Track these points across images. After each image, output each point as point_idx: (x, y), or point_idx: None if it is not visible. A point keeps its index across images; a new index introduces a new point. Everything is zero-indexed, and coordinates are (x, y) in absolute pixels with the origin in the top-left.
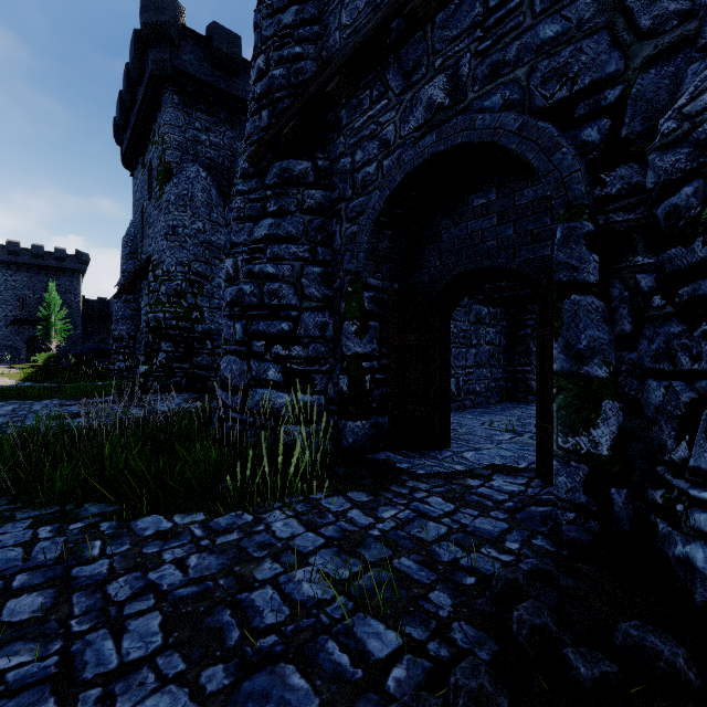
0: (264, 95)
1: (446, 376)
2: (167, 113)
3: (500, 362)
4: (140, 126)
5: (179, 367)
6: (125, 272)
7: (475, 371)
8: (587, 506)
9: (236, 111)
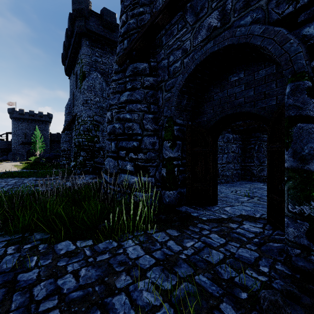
0: (125, 33)
1: (215, 168)
2: (83, 49)
3: (238, 161)
4: (72, 56)
5: (88, 163)
6: (66, 121)
7: (226, 165)
8: (308, 247)
9: (114, 47)
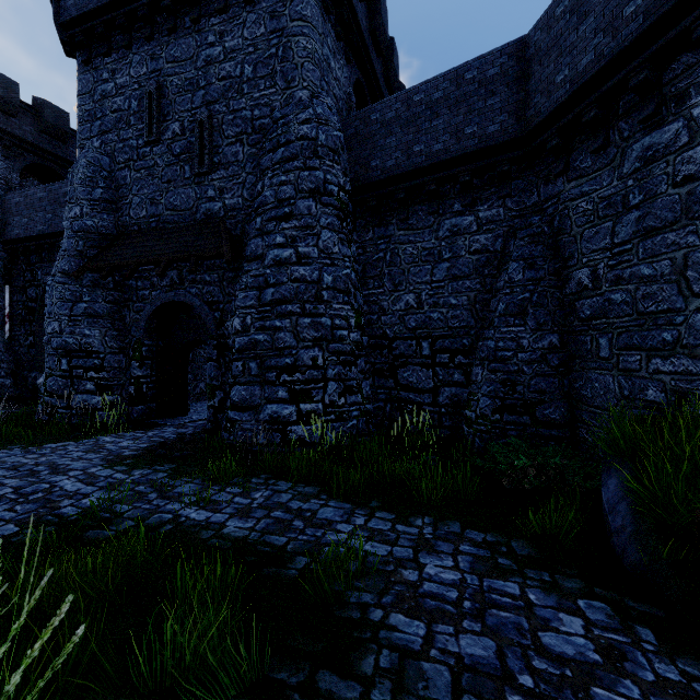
0: (79, 231)
1: (186, 383)
2: None
3: None
4: None
5: None
6: None
7: None
8: (213, 420)
9: (12, 144)
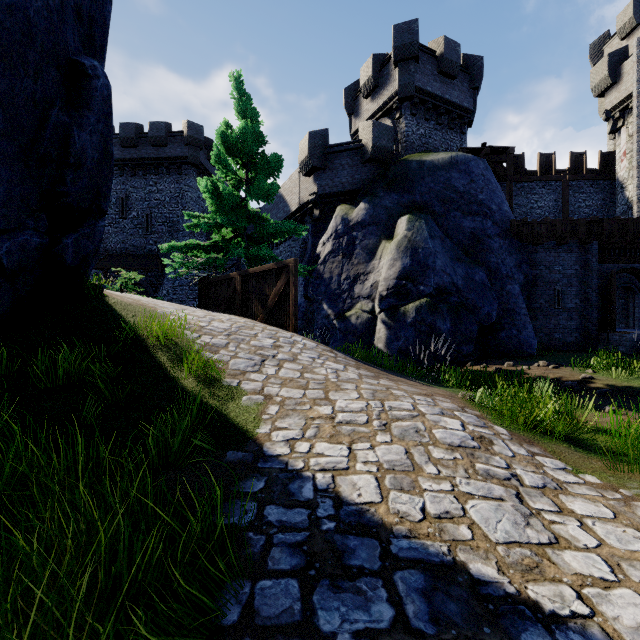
0: None
1: None
2: None
3: None
4: None
5: None
6: None
7: None
8: None
9: None
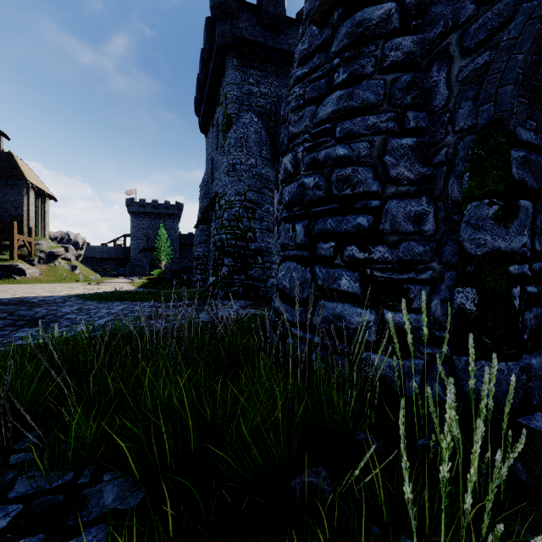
0: None
1: None
2: (228, 75)
3: None
4: (210, 95)
5: (237, 278)
6: (201, 208)
7: None
8: None
9: (281, 63)
